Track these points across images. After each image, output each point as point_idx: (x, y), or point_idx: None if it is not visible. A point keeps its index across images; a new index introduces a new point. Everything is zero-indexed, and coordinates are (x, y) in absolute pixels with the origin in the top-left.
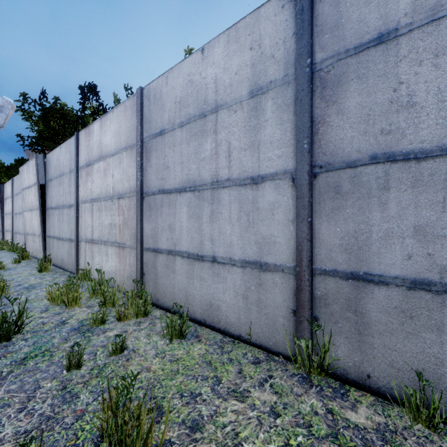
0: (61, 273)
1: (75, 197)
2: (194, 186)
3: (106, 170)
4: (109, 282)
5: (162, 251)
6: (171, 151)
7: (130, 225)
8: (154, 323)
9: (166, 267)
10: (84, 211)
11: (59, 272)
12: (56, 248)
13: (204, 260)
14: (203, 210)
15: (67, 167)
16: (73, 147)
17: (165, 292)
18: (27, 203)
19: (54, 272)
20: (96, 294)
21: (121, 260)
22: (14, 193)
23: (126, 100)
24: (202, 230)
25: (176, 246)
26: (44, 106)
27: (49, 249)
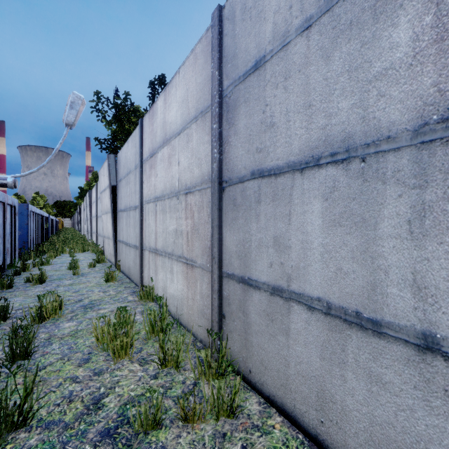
0: (127, 285)
1: (139, 196)
2: (346, 148)
3: (170, 157)
4: (171, 327)
5: (258, 286)
6: (279, 92)
7: (202, 233)
8: (251, 446)
9: (268, 317)
10: (148, 213)
11: (125, 283)
12: (124, 254)
13: (386, 334)
14: (381, 205)
15: (133, 163)
16: (138, 138)
17: (266, 366)
18: (104, 206)
19: (120, 283)
20: (155, 332)
21: (189, 284)
22: (97, 197)
23: (196, 44)
24: (375, 255)
25: (292, 281)
26: (115, 103)
27: (119, 254)
